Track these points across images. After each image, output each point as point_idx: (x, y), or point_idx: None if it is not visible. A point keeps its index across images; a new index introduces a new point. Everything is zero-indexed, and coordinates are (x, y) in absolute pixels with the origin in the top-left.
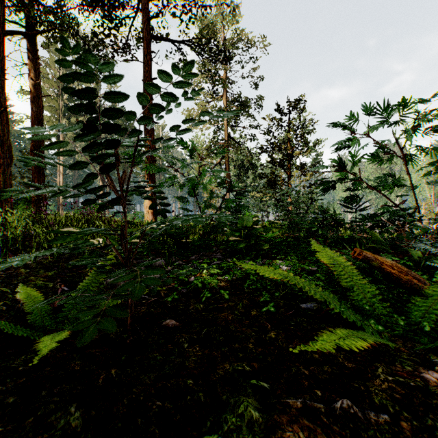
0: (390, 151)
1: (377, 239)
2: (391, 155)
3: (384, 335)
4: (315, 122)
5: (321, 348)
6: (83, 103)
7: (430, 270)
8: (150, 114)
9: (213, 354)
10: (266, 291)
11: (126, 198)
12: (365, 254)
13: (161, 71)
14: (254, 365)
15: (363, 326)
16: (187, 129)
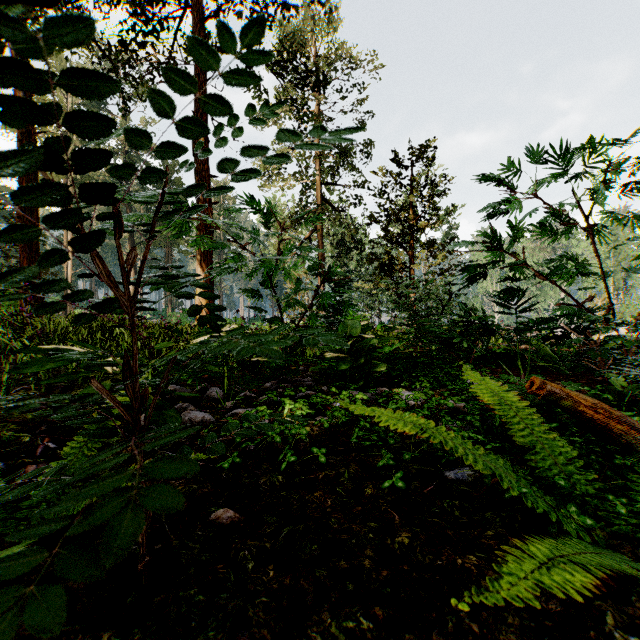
0: (569, 222)
1: (546, 354)
2: (569, 228)
3: (596, 534)
4: (450, 179)
5: (511, 595)
6: (13, 95)
7: (639, 407)
8: (205, 163)
9: (301, 586)
10: (386, 445)
11: (135, 299)
12: (548, 387)
13: (190, 38)
14: (378, 612)
15: (558, 518)
16: (251, 168)
